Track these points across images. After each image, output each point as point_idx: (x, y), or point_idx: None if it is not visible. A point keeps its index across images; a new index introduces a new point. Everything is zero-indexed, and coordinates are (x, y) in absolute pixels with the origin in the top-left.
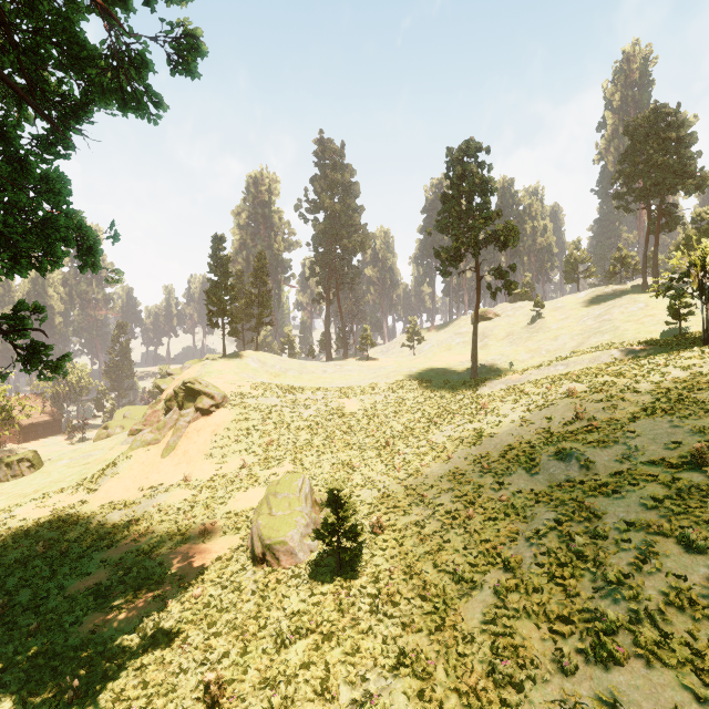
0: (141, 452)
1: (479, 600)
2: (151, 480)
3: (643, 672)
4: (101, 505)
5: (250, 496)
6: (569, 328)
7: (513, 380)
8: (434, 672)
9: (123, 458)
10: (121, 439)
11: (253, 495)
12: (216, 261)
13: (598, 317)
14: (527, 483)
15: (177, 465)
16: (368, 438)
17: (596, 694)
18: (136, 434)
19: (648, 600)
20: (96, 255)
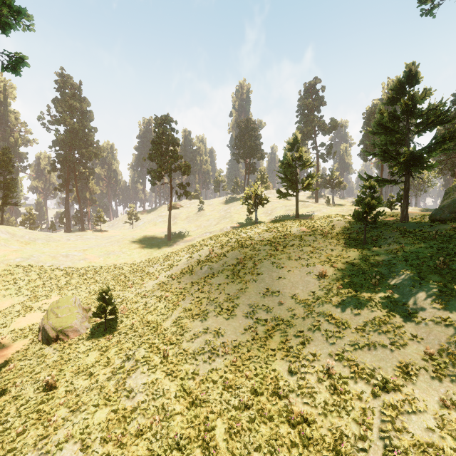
0: None
1: (170, 320)
2: None
3: (215, 318)
4: None
5: (30, 318)
6: (214, 215)
7: (188, 240)
8: (154, 341)
9: None
10: None
11: (31, 317)
12: None
13: (226, 210)
14: (190, 280)
15: None
16: (109, 276)
17: (203, 328)
18: None
19: (220, 302)
20: None
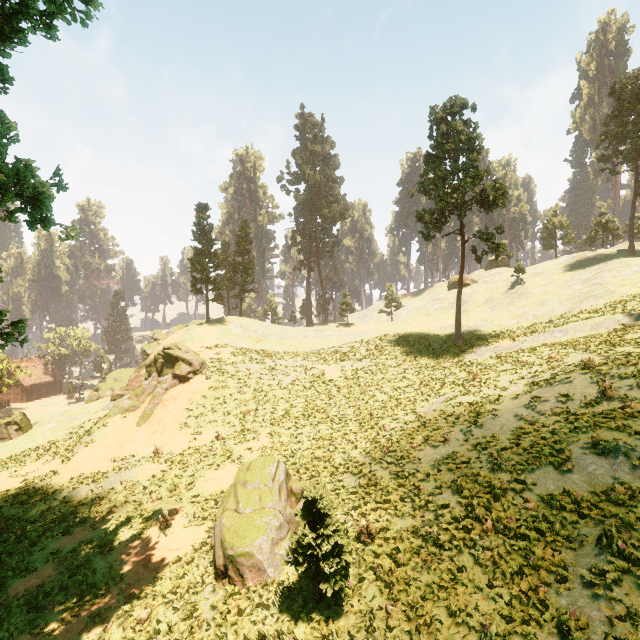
0: (118, 419)
1: None
2: (124, 450)
3: None
4: (70, 478)
5: (222, 476)
6: (555, 293)
7: (503, 347)
8: None
9: (99, 425)
10: (107, 402)
11: (224, 474)
12: (200, 230)
13: (586, 281)
14: (559, 485)
15: (152, 435)
16: (350, 408)
17: None
18: (116, 400)
19: None
20: (43, 207)
